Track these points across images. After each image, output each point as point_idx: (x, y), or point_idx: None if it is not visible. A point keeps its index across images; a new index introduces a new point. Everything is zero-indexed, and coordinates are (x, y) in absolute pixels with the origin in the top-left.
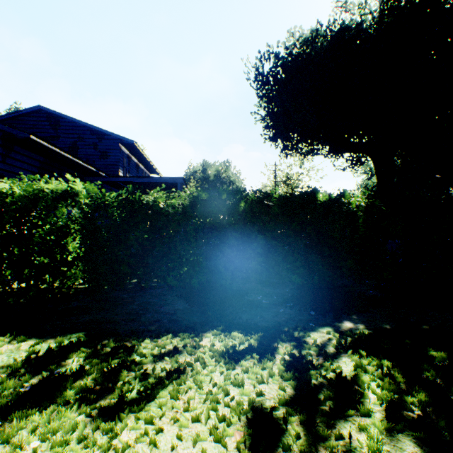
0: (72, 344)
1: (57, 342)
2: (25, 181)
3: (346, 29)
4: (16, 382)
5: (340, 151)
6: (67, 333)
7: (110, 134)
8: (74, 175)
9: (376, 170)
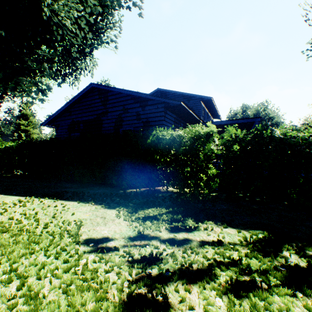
0: (267, 239)
1: (251, 234)
2: (189, 128)
3: None
4: (267, 260)
5: None
6: (248, 228)
7: (195, 96)
8: (184, 124)
9: None
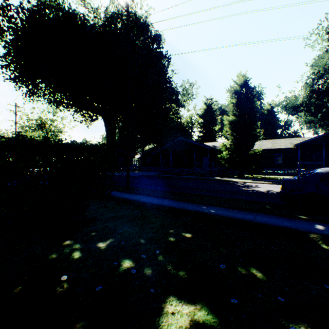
0: None
1: None
2: None
3: (73, 14)
4: None
5: (62, 104)
6: None
7: None
8: None
9: (106, 127)
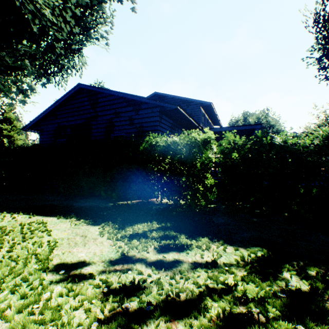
0: (266, 257)
1: (250, 252)
2: (185, 135)
3: None
4: (266, 285)
5: None
6: (247, 245)
7: (195, 101)
8: (182, 130)
9: None
